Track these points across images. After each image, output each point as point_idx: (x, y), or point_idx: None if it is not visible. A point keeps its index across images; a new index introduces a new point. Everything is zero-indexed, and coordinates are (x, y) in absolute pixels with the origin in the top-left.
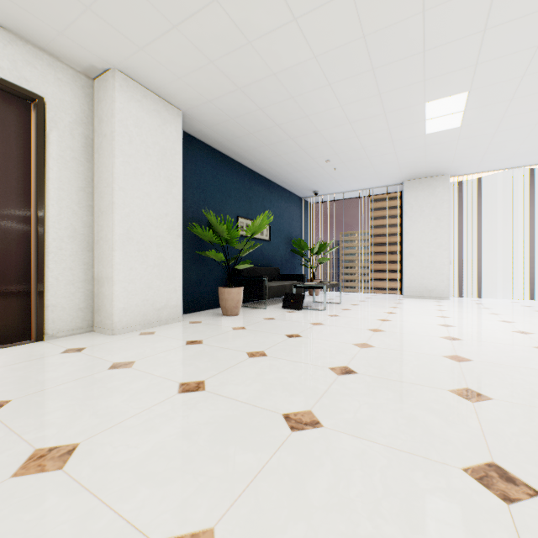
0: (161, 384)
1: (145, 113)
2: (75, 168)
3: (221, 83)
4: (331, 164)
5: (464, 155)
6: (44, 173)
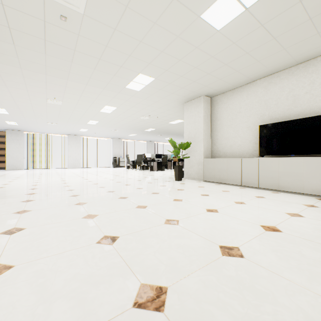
0: None
1: None
2: None
3: None
4: None
5: (25, 129)
6: None
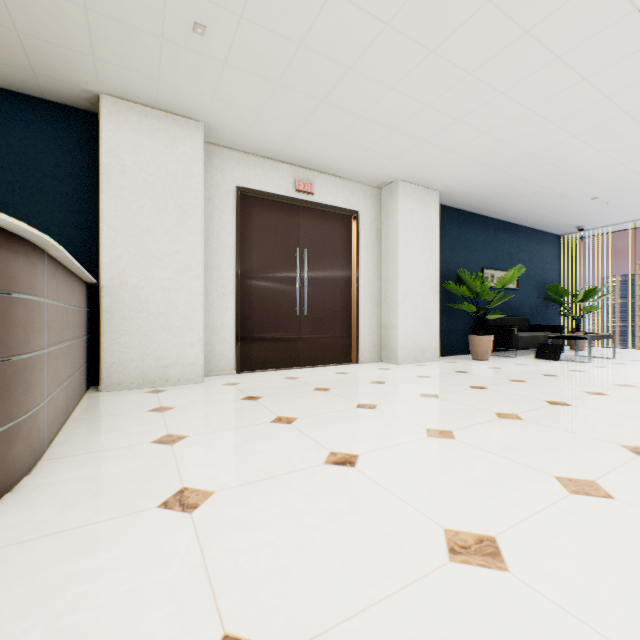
0: (457, 385)
1: (415, 204)
2: (372, 252)
3: (478, 169)
4: (600, 200)
5: None
6: (358, 259)
